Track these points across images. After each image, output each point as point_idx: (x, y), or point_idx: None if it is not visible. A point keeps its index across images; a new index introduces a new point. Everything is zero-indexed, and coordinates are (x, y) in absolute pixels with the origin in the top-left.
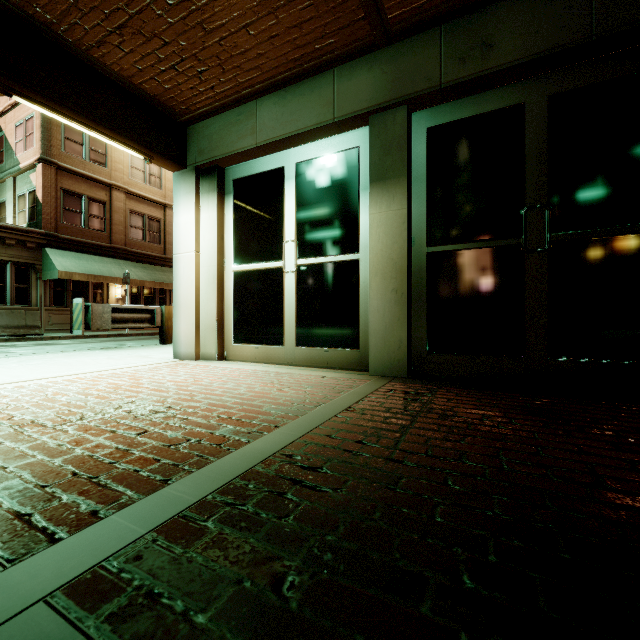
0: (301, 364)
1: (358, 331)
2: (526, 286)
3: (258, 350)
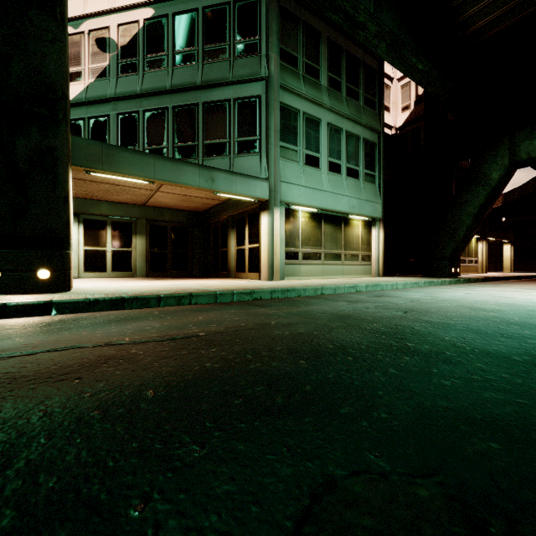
0: (114, 277)
1: (132, 268)
2: (168, 259)
3: (96, 274)
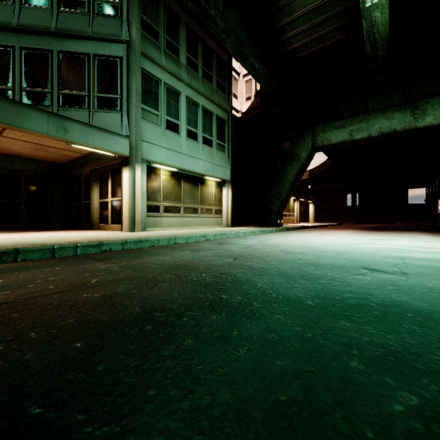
0: None
1: None
2: (21, 211)
3: None
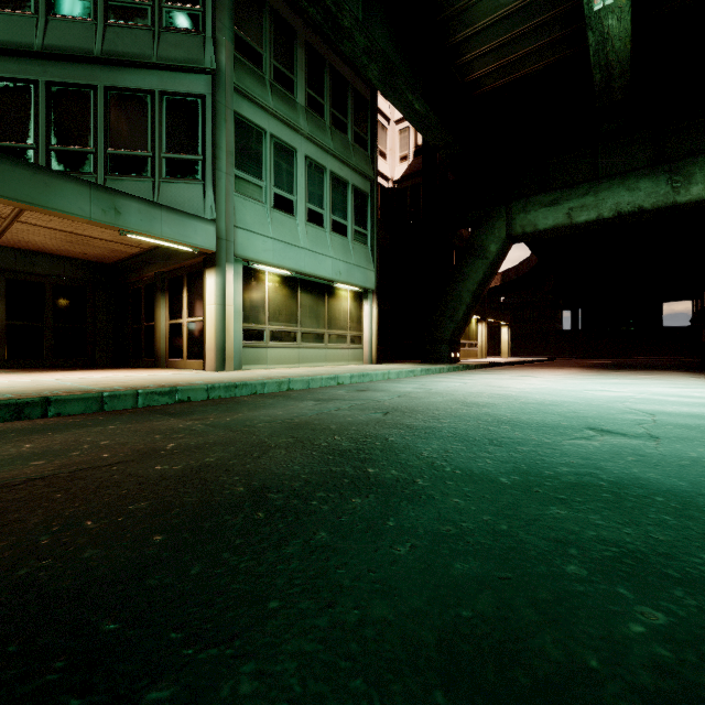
0: None
1: None
2: (46, 338)
3: None
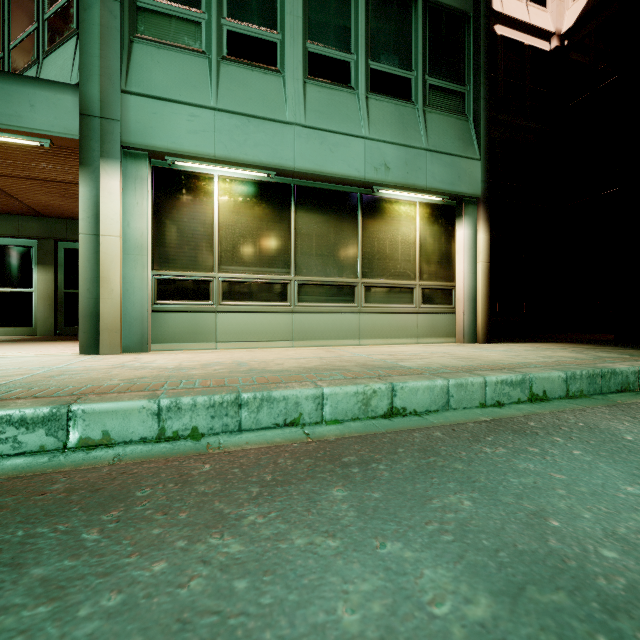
0: None
1: (33, 320)
2: None
3: None
